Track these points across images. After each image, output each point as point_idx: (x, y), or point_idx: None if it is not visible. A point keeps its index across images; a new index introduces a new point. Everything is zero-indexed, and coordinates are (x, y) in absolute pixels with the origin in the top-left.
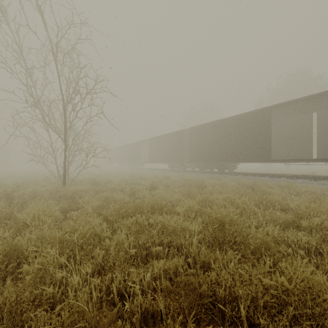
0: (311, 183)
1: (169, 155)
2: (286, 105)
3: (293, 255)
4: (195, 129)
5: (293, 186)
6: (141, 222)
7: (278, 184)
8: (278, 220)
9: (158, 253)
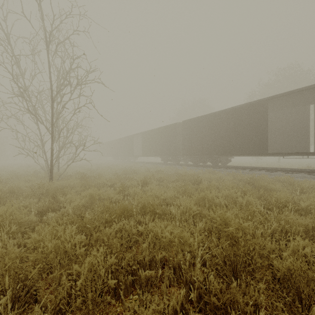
0: (311, 178)
1: (162, 149)
2: (283, 97)
3: None
4: (188, 123)
5: (295, 181)
6: (128, 230)
7: (277, 179)
8: (296, 227)
9: (148, 278)
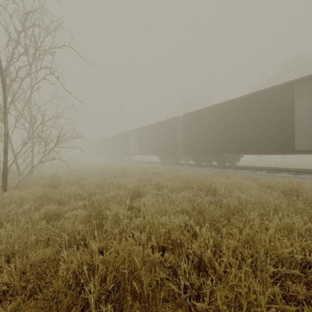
0: None
1: (160, 146)
2: (311, 81)
3: None
4: (190, 116)
5: None
6: None
7: None
8: None
9: None
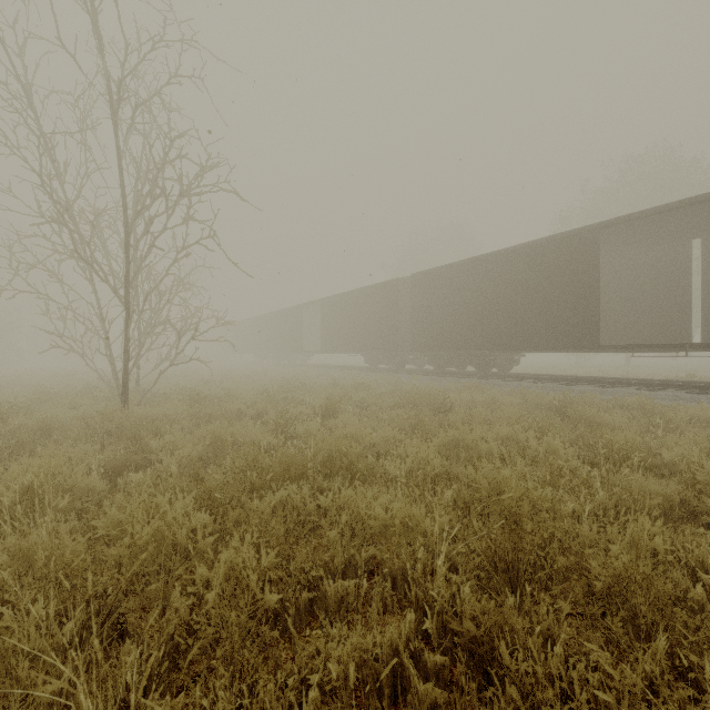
0: (693, 400)
1: (366, 336)
2: (633, 223)
3: (708, 604)
4: (425, 278)
5: (657, 407)
6: (298, 505)
7: (619, 403)
8: (646, 499)
9: (341, 596)
